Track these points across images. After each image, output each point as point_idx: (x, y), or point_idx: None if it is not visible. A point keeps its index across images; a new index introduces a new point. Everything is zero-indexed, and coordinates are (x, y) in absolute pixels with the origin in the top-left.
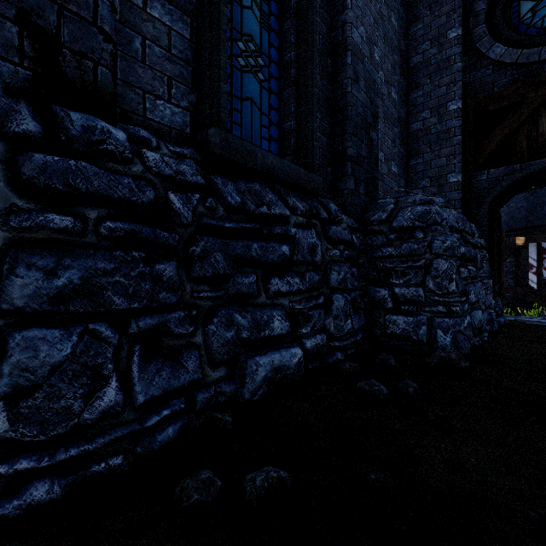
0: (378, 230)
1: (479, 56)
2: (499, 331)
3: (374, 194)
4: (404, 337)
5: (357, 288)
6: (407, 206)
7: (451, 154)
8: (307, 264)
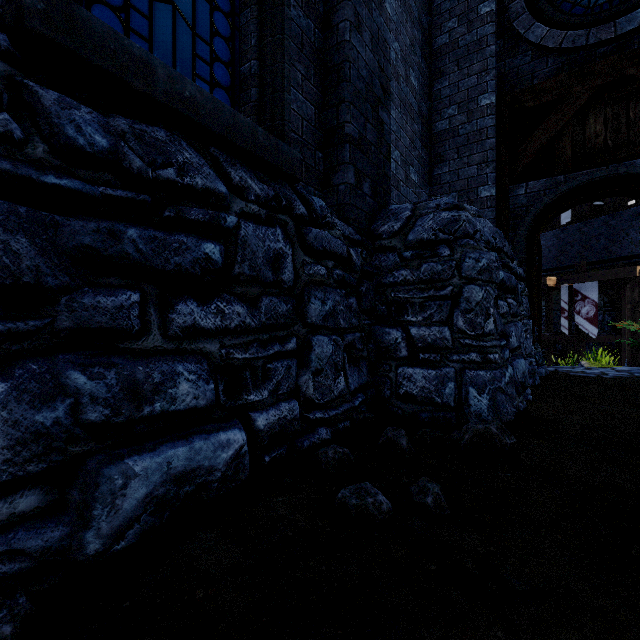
0: (388, 246)
1: (516, 39)
2: (542, 385)
3: (384, 199)
4: (424, 399)
5: (356, 328)
6: (428, 213)
7: (483, 162)
8: (266, 285)
